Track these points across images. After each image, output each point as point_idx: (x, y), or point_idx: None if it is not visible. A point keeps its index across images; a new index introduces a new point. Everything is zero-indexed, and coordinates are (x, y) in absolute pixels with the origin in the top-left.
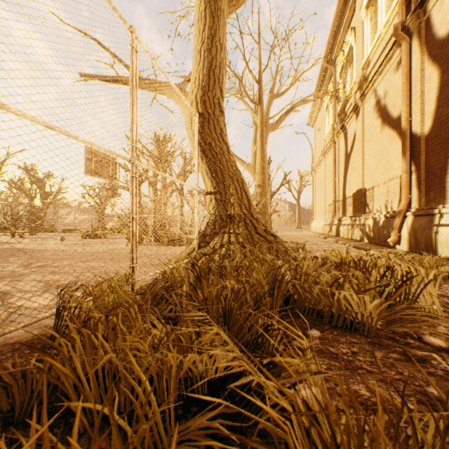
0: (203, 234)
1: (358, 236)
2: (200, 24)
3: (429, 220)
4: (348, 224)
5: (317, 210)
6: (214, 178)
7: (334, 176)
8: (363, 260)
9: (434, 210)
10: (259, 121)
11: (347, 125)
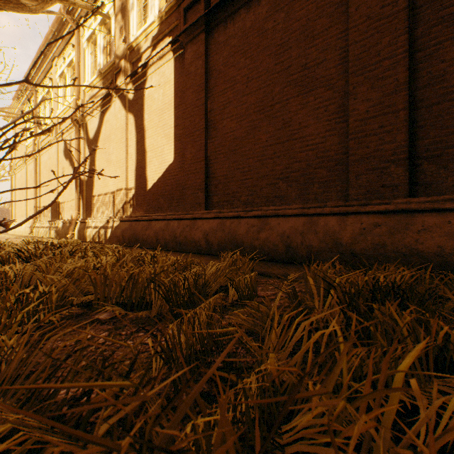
0: None
1: (54, 235)
2: None
3: (85, 225)
4: (47, 227)
5: (18, 213)
6: None
7: (36, 185)
8: (39, 241)
9: (87, 220)
10: None
11: (48, 149)
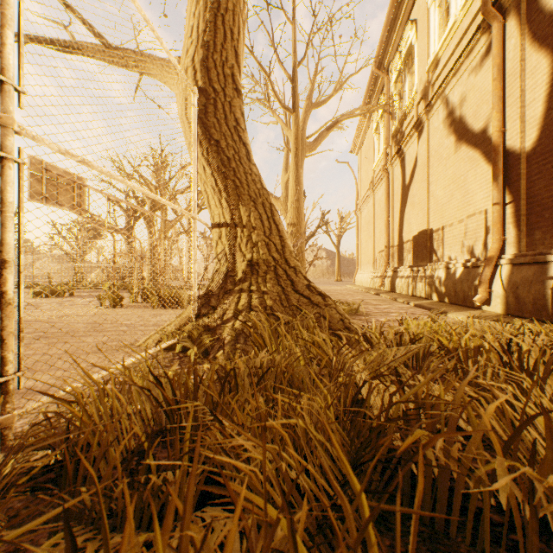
0: (207, 293)
1: (424, 292)
2: None
3: (540, 271)
4: (407, 277)
5: (363, 259)
6: (225, 200)
7: (387, 214)
8: (520, 350)
9: (548, 256)
10: (293, 135)
11: (405, 149)
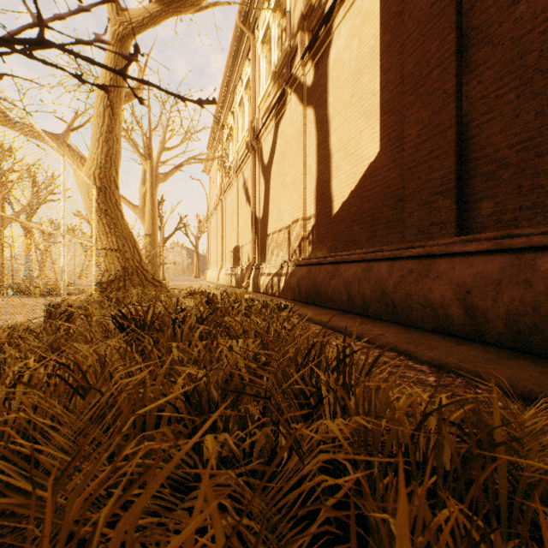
0: (101, 282)
1: (234, 283)
2: (99, 120)
3: (259, 271)
4: (229, 274)
5: (212, 260)
6: (110, 238)
7: (222, 230)
8: (203, 291)
9: (260, 266)
10: (149, 174)
11: (230, 190)
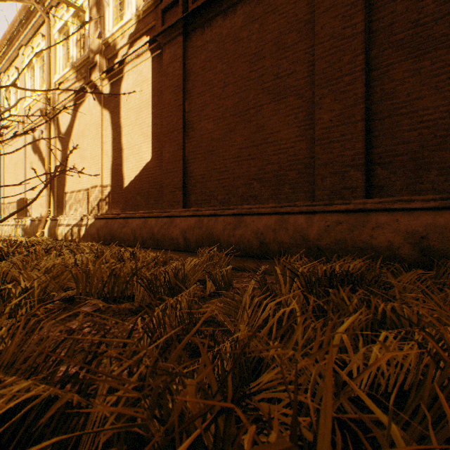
0: None
1: (21, 234)
2: None
3: (57, 223)
4: (13, 225)
5: None
6: None
7: None
8: (7, 239)
9: (58, 218)
10: None
11: (13, 142)
